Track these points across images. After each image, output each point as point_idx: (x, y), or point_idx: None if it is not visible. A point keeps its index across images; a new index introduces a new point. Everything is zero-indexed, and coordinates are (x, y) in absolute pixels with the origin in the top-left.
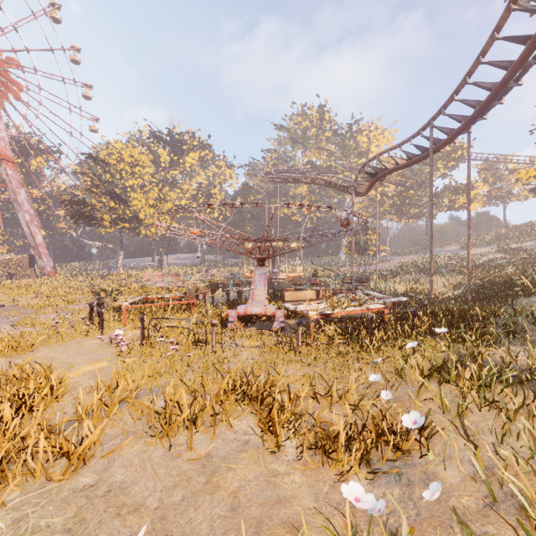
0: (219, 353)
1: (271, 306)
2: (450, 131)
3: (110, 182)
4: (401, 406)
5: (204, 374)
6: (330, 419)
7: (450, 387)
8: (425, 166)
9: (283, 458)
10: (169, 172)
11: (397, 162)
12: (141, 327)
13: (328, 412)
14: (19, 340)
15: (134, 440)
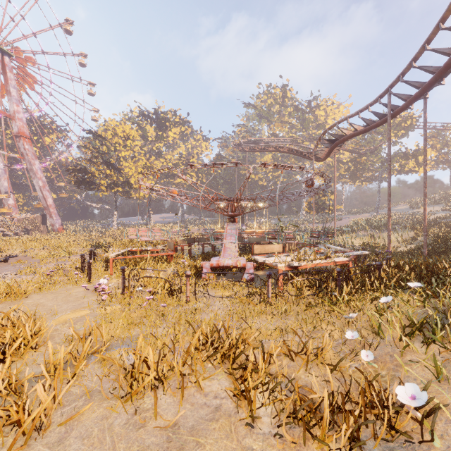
0: (192, 303)
1: (242, 258)
2: (408, 97)
3: (107, 153)
4: (383, 368)
5: (177, 325)
6: (306, 380)
7: (439, 349)
8: (377, 135)
9: (258, 430)
10: (155, 144)
11: (355, 129)
12: (122, 276)
13: (304, 372)
14: (13, 287)
15: (97, 402)
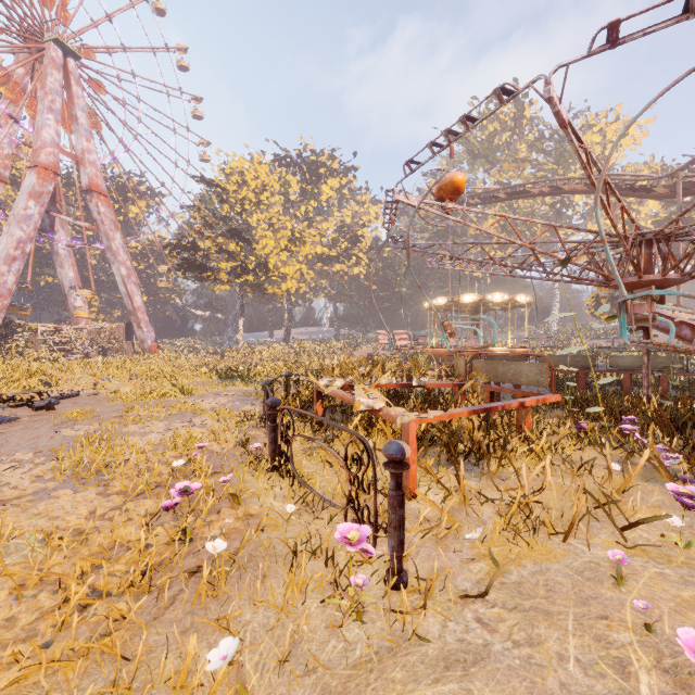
0: None
1: None
2: None
3: (228, 218)
4: None
5: None
6: None
7: None
8: None
9: None
10: (299, 208)
11: None
12: None
13: None
14: None
15: None
